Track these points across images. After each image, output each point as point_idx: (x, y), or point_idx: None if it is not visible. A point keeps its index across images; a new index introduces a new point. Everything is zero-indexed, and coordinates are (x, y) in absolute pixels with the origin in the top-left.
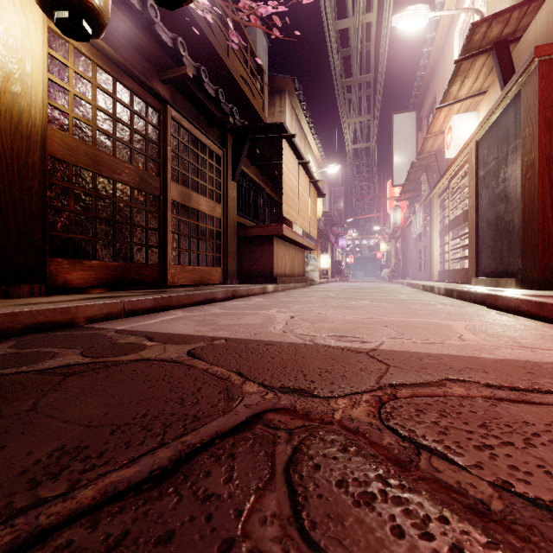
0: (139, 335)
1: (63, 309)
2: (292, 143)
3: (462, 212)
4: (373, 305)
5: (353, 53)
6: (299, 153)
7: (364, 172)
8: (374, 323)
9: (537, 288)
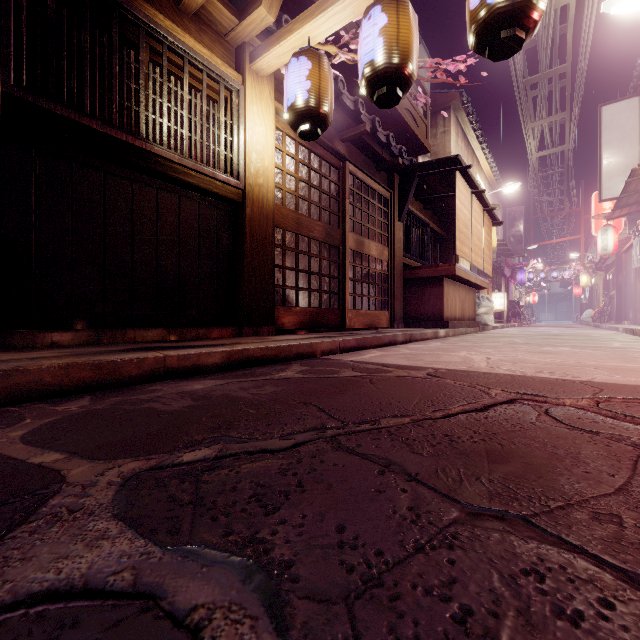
0: (373, 364)
1: (310, 344)
2: (466, 174)
3: None
4: (577, 352)
5: (542, 44)
6: (473, 182)
7: (554, 183)
8: (582, 366)
9: None
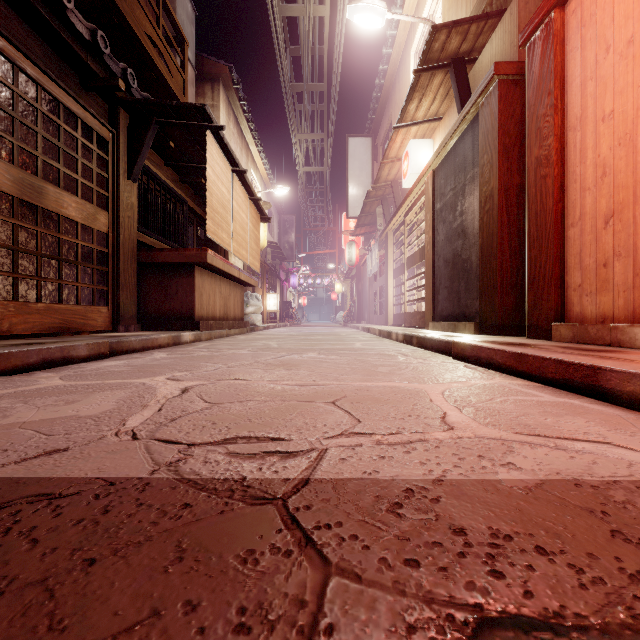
0: None
1: None
2: (221, 140)
3: (419, 249)
4: (322, 359)
5: (304, 51)
6: (232, 156)
7: (318, 201)
8: (317, 396)
9: (497, 333)
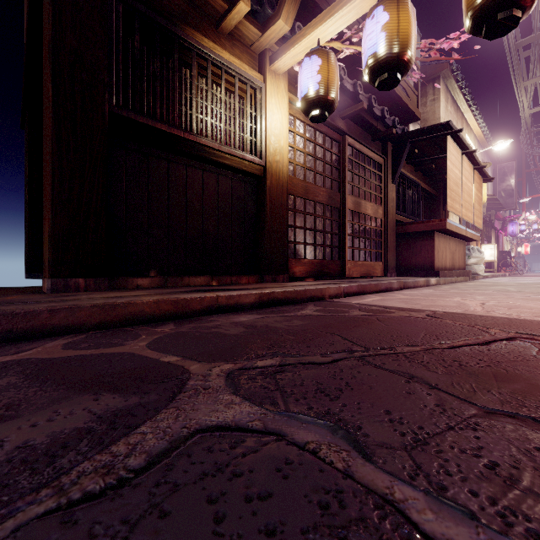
0: (376, 306)
1: (320, 289)
2: (457, 137)
3: None
4: None
5: (535, 7)
6: (464, 144)
7: None
8: None
9: None
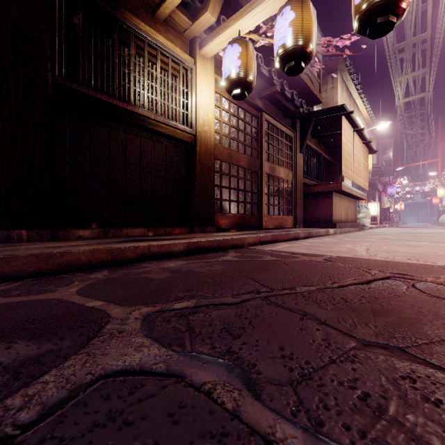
0: (285, 252)
1: (240, 238)
2: (349, 117)
3: None
4: (435, 245)
5: (407, 20)
6: (354, 123)
7: (417, 121)
8: (439, 255)
9: None
